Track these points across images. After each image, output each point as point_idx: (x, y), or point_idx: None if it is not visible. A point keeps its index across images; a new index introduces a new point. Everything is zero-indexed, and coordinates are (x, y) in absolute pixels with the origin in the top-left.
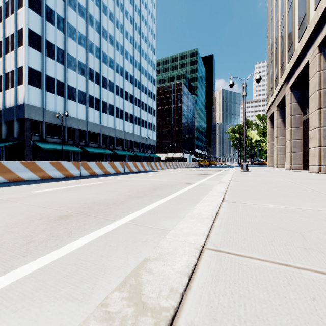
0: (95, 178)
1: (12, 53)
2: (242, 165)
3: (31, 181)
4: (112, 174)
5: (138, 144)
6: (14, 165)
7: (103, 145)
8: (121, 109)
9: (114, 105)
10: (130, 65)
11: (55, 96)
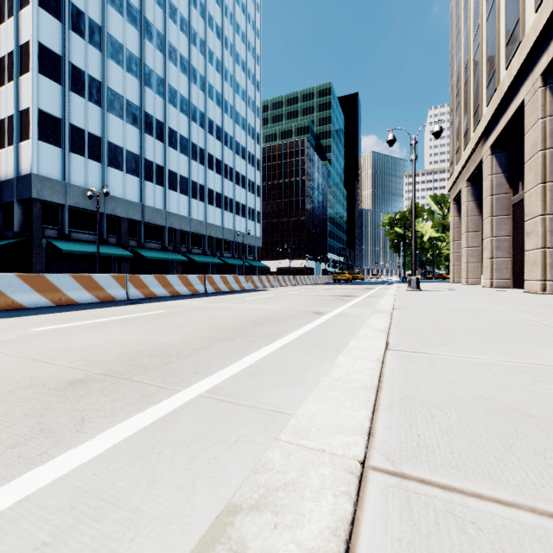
0: (152, 303)
1: (11, 85)
2: (410, 281)
3: (36, 308)
4: (183, 296)
5: (230, 245)
6: (5, 281)
7: (170, 247)
8: (202, 185)
9: (189, 178)
10: (217, 110)
11: (86, 160)
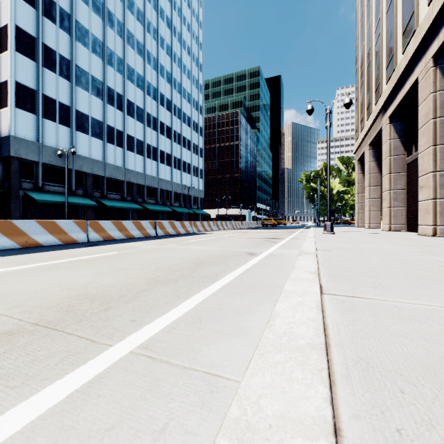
0: (108, 245)
1: None
2: (325, 226)
3: (3, 250)
4: (137, 239)
5: (178, 196)
6: None
7: (128, 197)
8: (155, 147)
9: (144, 141)
10: (167, 86)
11: (57, 125)
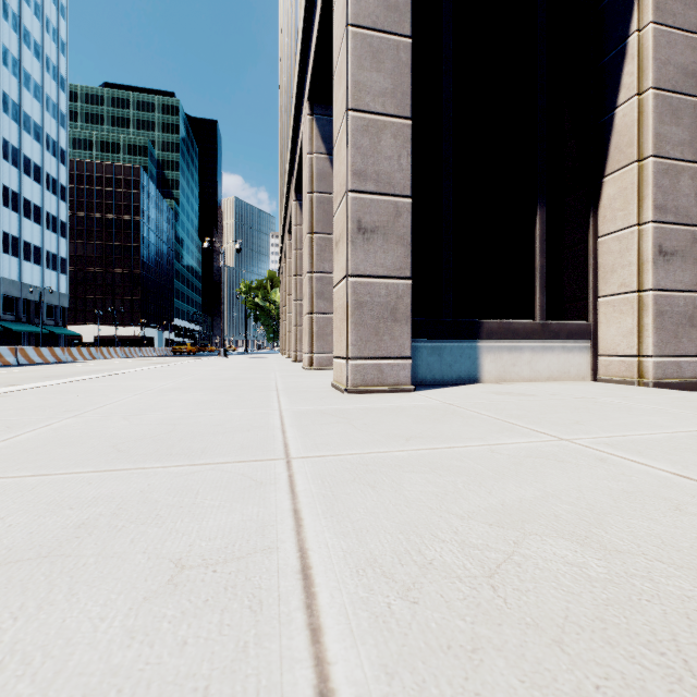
0: None
1: None
2: (220, 351)
3: None
4: (1, 366)
5: (13, 303)
6: None
7: None
8: None
9: None
10: None
11: None
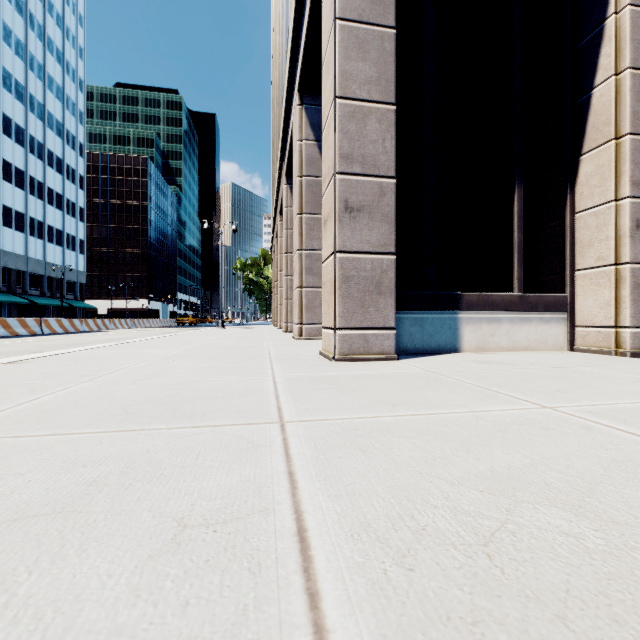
0: (17, 338)
1: None
2: (218, 323)
3: None
4: (27, 335)
5: (38, 280)
6: None
7: None
8: None
9: None
10: (18, 105)
11: None
